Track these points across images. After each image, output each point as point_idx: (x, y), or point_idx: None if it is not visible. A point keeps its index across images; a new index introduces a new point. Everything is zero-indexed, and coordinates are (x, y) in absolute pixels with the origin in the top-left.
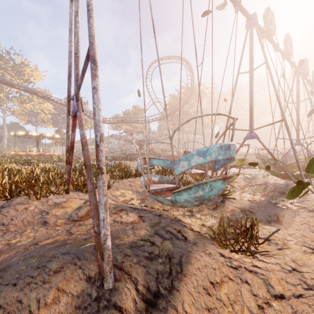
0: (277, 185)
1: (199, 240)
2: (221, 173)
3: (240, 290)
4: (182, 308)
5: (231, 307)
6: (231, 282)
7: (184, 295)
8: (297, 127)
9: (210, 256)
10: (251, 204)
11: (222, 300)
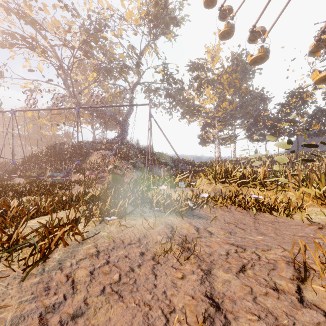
0: None
1: None
2: None
3: None
4: None
5: None
6: None
7: None
8: None
9: None
10: None
11: None
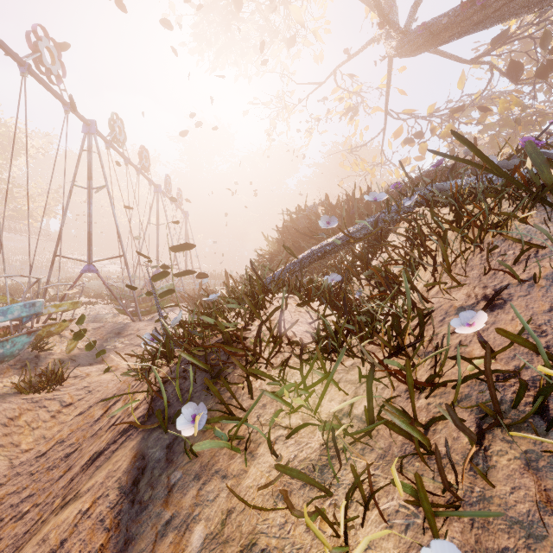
0: (116, 326)
1: None
2: (46, 320)
3: (38, 414)
4: None
5: (28, 426)
6: (30, 412)
7: None
8: (157, 254)
9: (10, 403)
10: (80, 353)
11: (20, 425)
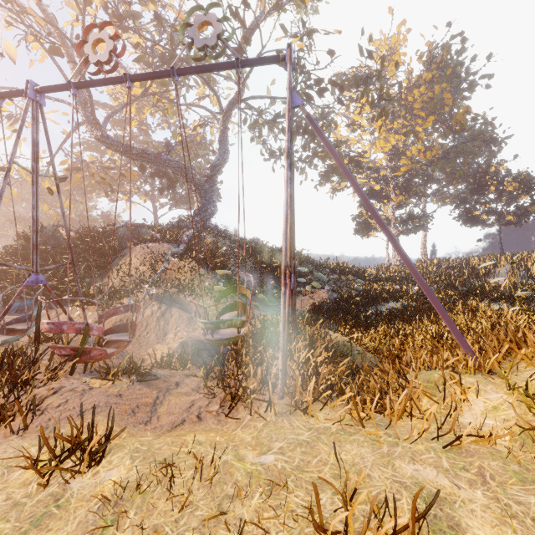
0: None
1: None
2: None
3: None
4: None
5: None
6: None
7: None
8: None
9: None
10: None
11: None
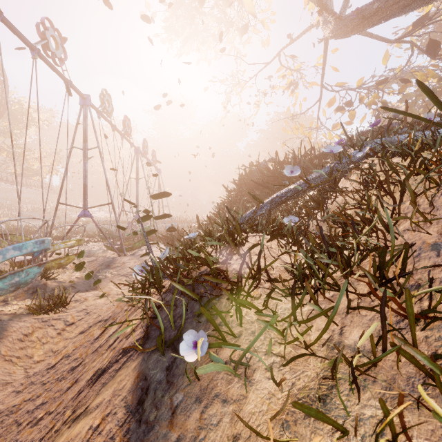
0: (106, 259)
1: (16, 318)
2: (51, 254)
3: (47, 331)
4: (0, 354)
5: (39, 341)
6: (41, 330)
7: (1, 348)
8: (137, 202)
9: (25, 322)
10: (79, 281)
11: (33, 341)
